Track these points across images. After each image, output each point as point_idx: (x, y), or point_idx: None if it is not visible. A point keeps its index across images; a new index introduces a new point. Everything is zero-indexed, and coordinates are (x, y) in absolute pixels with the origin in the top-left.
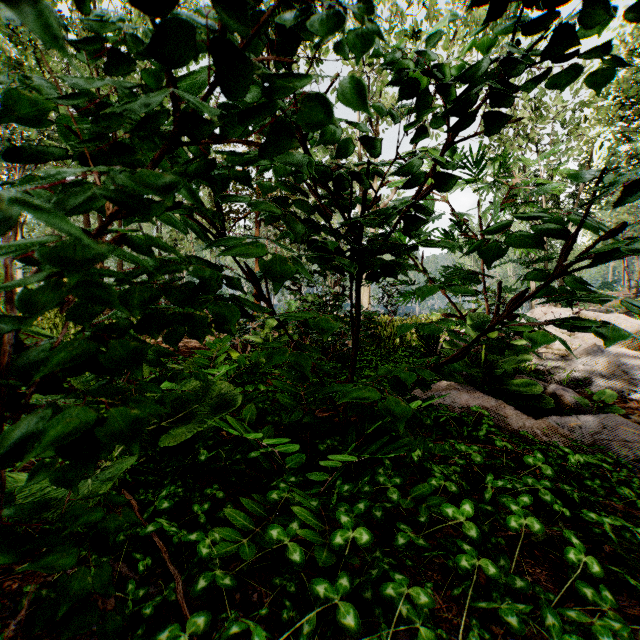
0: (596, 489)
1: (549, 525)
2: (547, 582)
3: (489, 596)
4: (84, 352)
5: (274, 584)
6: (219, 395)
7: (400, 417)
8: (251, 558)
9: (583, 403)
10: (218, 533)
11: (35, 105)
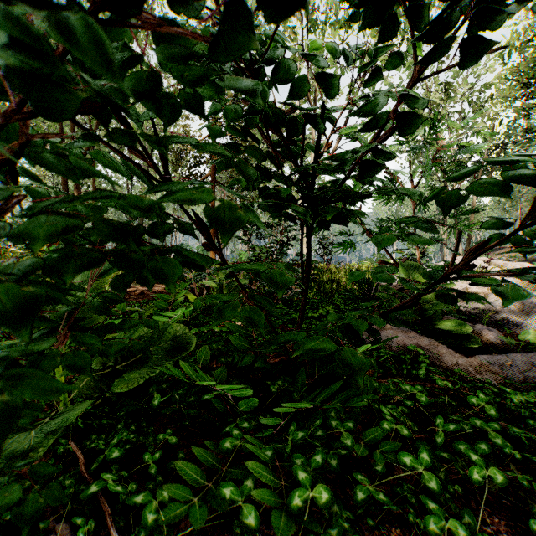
0: None
1: (500, 468)
2: (507, 533)
3: None
4: None
5: None
6: (174, 338)
7: (355, 363)
8: (202, 524)
9: (507, 342)
10: (167, 491)
11: None
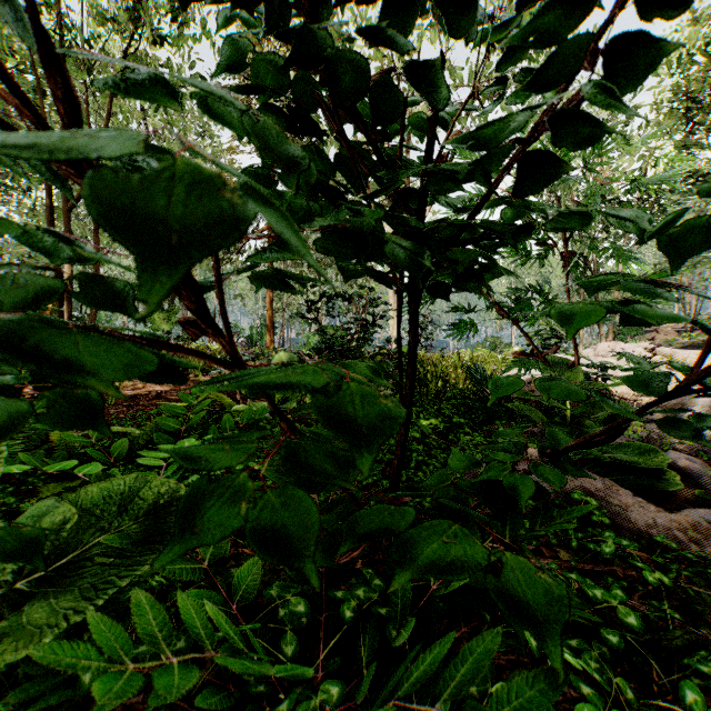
0: None
1: None
2: None
3: None
4: None
5: None
6: (155, 509)
7: (540, 614)
8: None
9: None
10: None
11: None
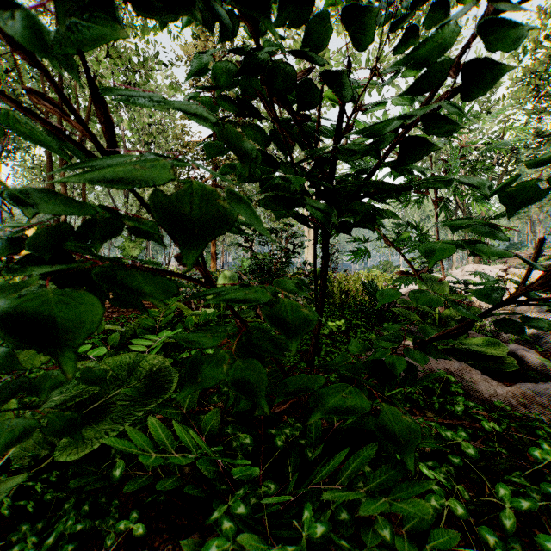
0: None
1: None
2: None
3: None
4: None
5: None
6: (150, 374)
7: (399, 427)
8: None
9: (548, 365)
10: None
11: None
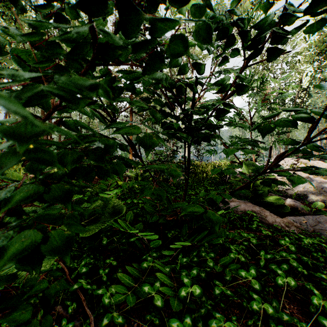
0: (319, 258)
1: (296, 279)
2: (297, 313)
3: (268, 324)
4: (31, 194)
5: (146, 319)
6: (113, 206)
7: (215, 221)
8: (133, 304)
9: (305, 209)
10: (114, 288)
11: (7, 41)
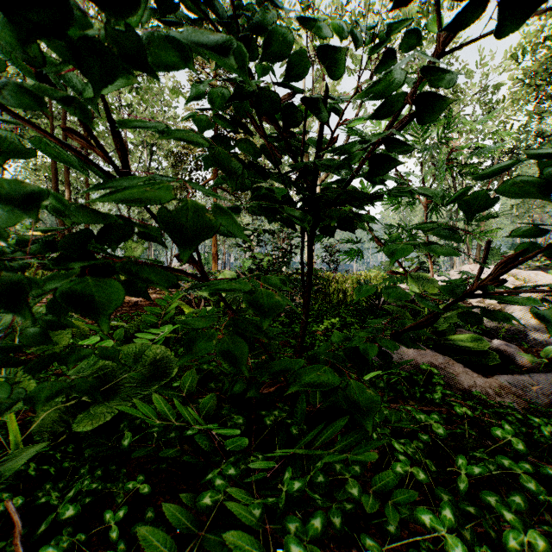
0: None
1: (533, 519)
2: None
3: None
4: None
5: None
6: (154, 362)
7: (363, 399)
8: None
9: (528, 359)
10: None
11: None
